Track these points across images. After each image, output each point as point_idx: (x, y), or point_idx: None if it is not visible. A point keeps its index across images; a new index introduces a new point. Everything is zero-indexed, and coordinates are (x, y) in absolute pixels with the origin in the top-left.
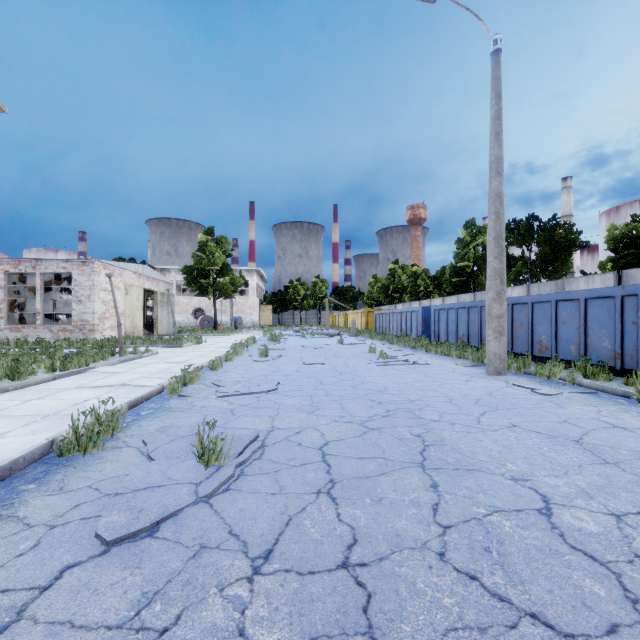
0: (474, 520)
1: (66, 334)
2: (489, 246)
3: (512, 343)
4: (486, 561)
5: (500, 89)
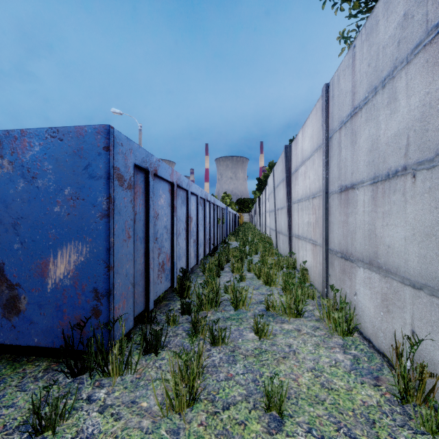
0: None
1: None
2: None
3: None
4: None
5: (140, 142)
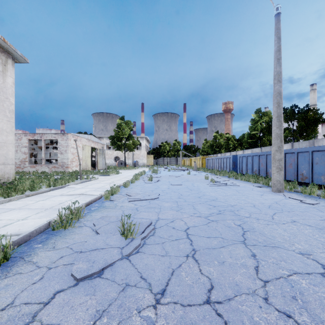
0: (282, 278)
1: (55, 169)
2: (273, 121)
3: (285, 175)
4: (295, 305)
5: (280, 34)
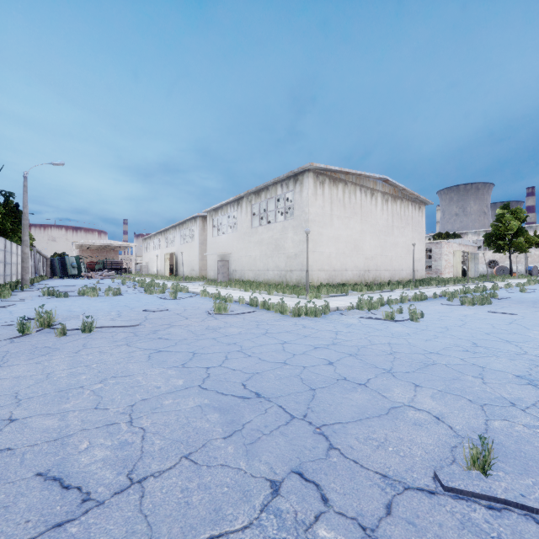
0: None
1: (429, 275)
2: None
3: None
4: None
5: None
